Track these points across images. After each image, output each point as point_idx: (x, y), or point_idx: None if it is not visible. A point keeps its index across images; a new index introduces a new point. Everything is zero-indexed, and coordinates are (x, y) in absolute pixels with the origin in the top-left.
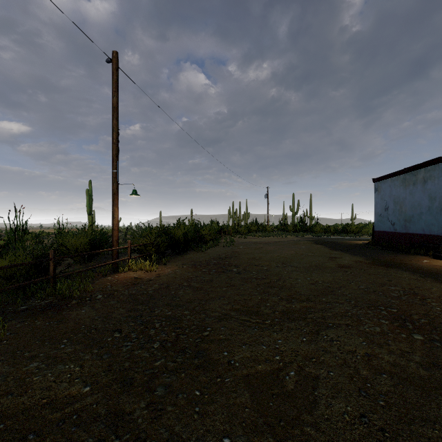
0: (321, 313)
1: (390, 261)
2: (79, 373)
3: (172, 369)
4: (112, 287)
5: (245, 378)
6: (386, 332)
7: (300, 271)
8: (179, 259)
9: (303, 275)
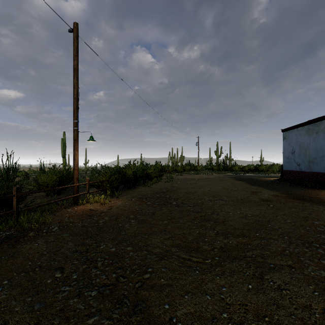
0: (259, 250)
1: (302, 195)
2: None
3: None
4: (69, 219)
5: None
6: None
7: (230, 204)
8: (129, 192)
9: (233, 208)
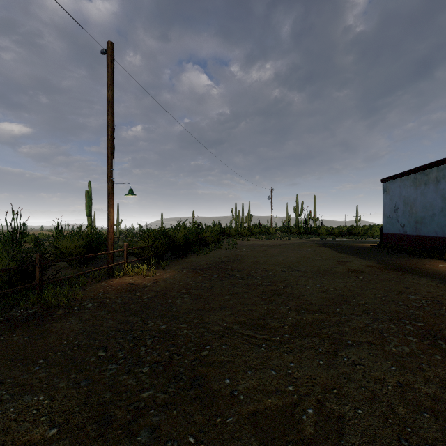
0: (337, 327)
1: (403, 265)
2: (47, 409)
3: (161, 404)
4: (104, 294)
5: (252, 418)
6: (417, 353)
7: (308, 276)
8: (179, 262)
9: (312, 281)
